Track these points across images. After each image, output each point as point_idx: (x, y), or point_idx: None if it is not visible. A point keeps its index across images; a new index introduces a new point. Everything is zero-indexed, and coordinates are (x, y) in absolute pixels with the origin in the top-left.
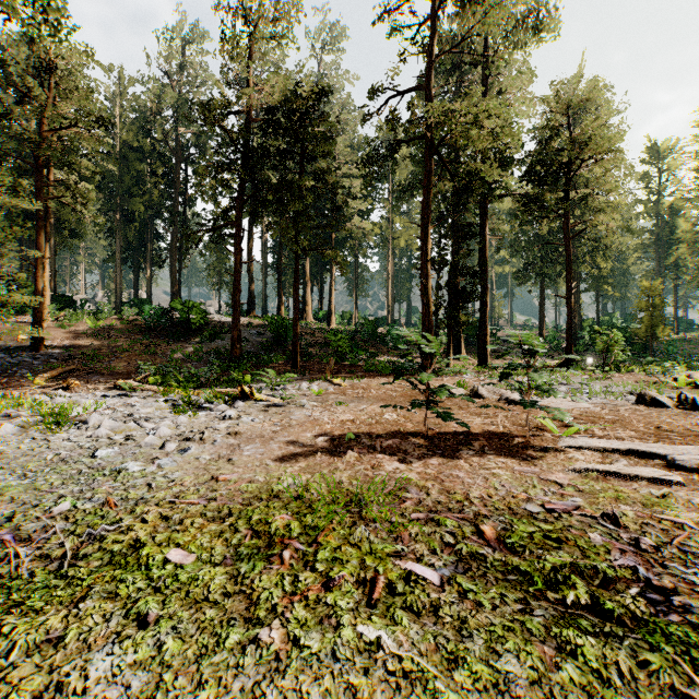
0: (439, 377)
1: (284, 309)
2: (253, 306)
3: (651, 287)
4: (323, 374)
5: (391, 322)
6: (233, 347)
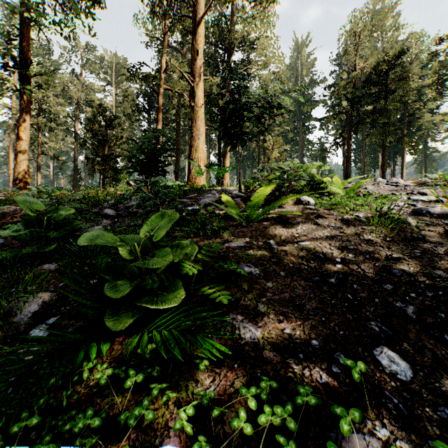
0: None
1: None
2: None
3: None
4: None
5: None
6: None
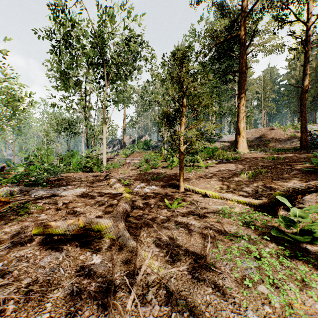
0: None
1: None
2: None
3: None
4: None
5: None
6: None
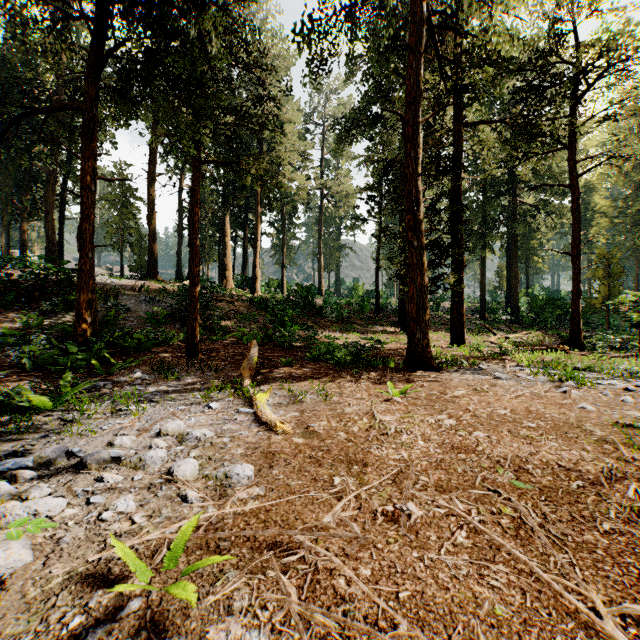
0: (450, 376)
1: (202, 276)
2: (156, 267)
3: (608, 255)
4: (238, 368)
5: (322, 292)
6: (78, 321)
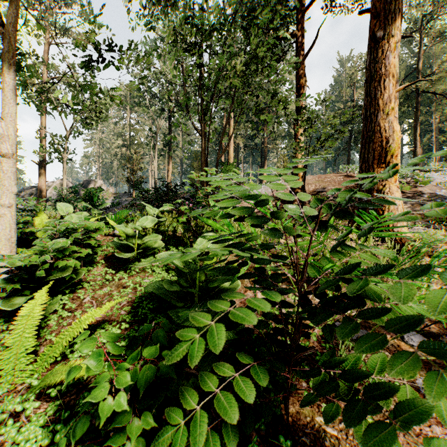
0: None
1: None
2: None
3: None
4: None
5: None
6: None
